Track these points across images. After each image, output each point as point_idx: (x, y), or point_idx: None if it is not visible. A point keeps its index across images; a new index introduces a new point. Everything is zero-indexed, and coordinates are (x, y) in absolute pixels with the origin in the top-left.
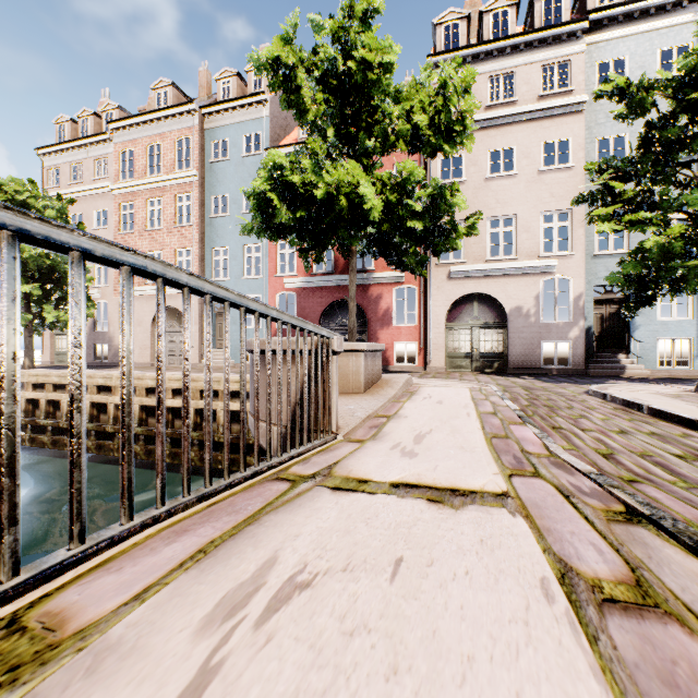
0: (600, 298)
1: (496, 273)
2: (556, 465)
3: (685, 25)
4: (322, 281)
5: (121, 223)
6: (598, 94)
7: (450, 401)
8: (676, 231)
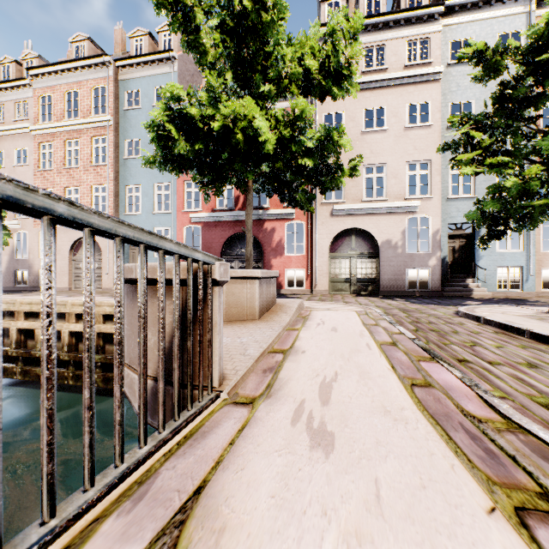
0: (452, 233)
1: (370, 211)
2: (546, 457)
3: (517, 15)
4: (224, 216)
5: (40, 160)
6: (460, 56)
7: (344, 328)
8: (534, 172)
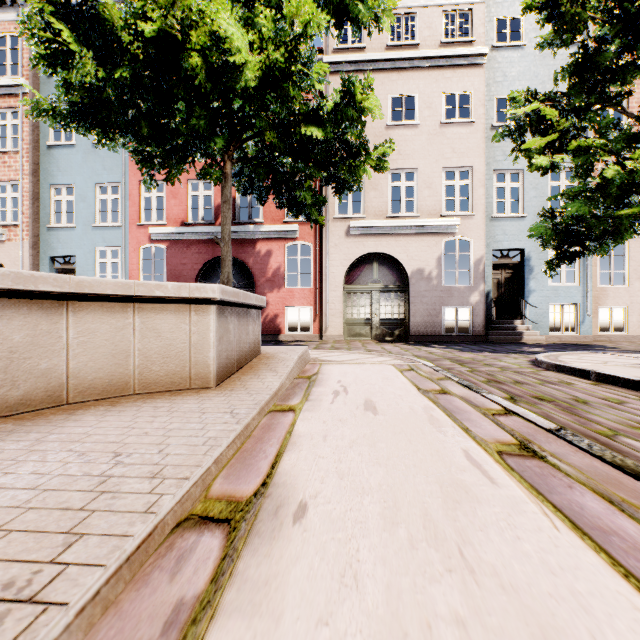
0: (497, 262)
1: (398, 231)
2: None
3: None
4: (199, 233)
5: None
6: (527, 5)
7: (390, 402)
8: None
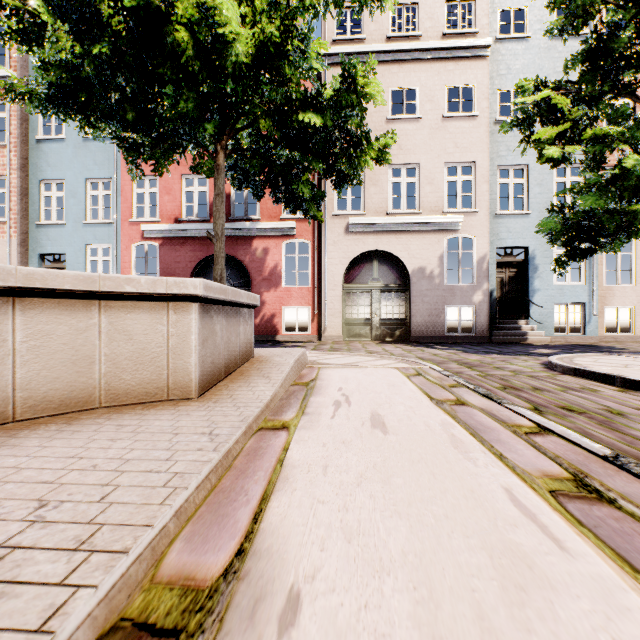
0: (501, 260)
1: (399, 228)
2: None
3: None
4: (193, 230)
5: None
6: None
7: (401, 417)
8: None
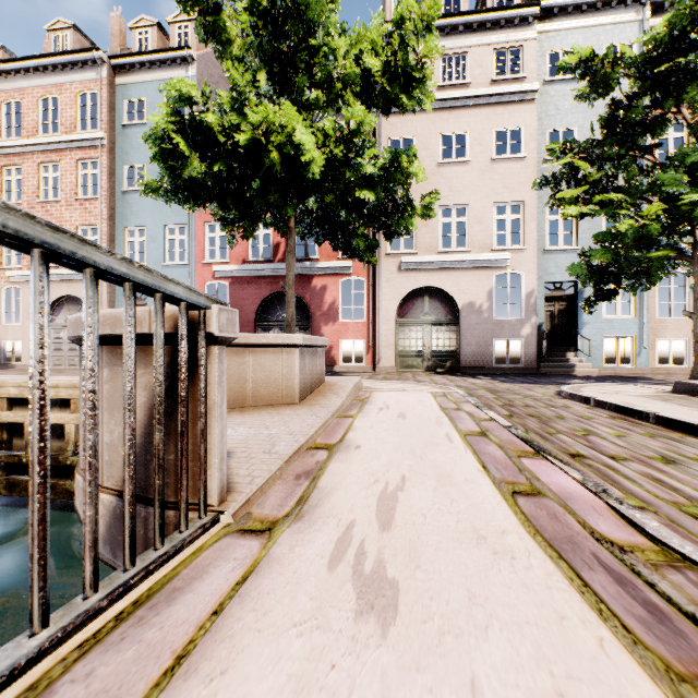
0: (550, 295)
1: (449, 265)
2: None
3: (628, 24)
4: (259, 270)
5: (4, 190)
6: (562, 66)
7: (416, 414)
8: (654, 213)
